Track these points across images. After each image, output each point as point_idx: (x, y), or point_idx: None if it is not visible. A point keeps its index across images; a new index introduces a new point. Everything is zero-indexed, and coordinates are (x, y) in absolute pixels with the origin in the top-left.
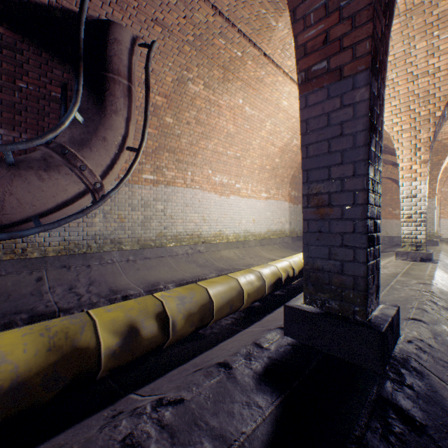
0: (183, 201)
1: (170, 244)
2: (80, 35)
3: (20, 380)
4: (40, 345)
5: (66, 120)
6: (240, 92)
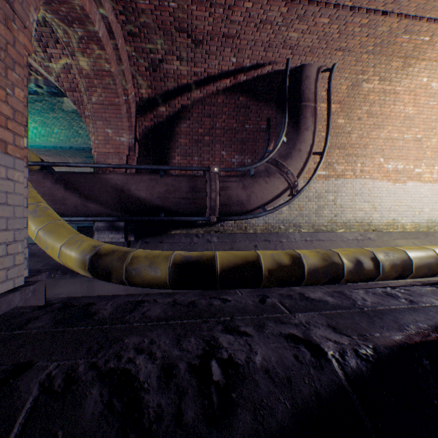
0: (352, 192)
1: (339, 230)
2: (286, 85)
3: (315, 268)
4: (318, 257)
5: (279, 143)
6: (424, 71)
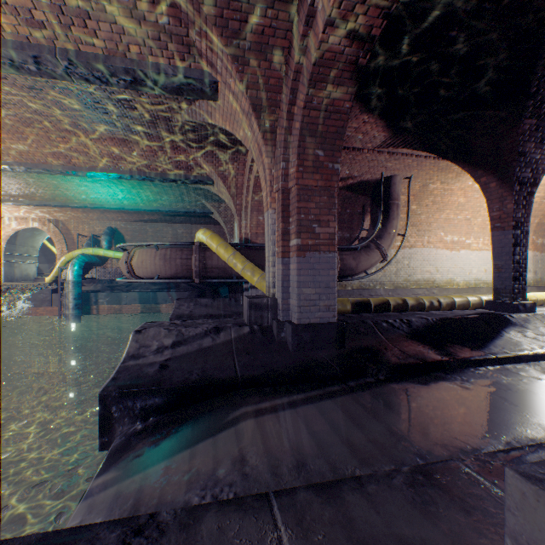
0: (421, 258)
1: (412, 287)
2: (381, 190)
3: (413, 305)
4: (413, 300)
5: (376, 229)
6: (469, 179)
